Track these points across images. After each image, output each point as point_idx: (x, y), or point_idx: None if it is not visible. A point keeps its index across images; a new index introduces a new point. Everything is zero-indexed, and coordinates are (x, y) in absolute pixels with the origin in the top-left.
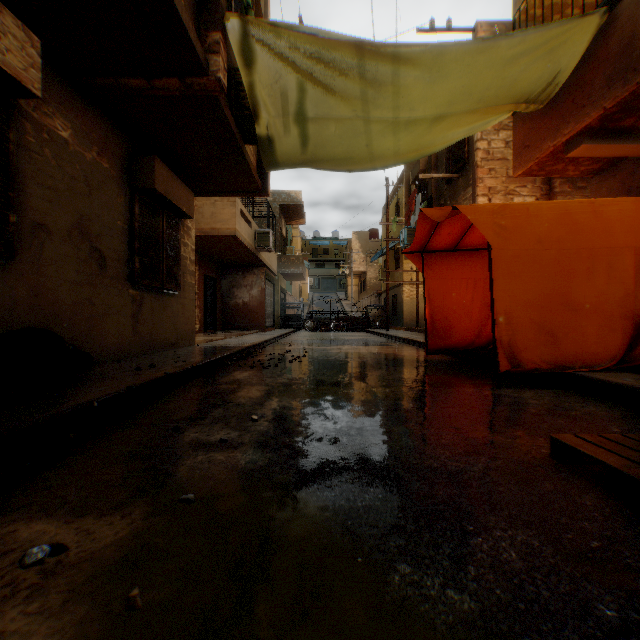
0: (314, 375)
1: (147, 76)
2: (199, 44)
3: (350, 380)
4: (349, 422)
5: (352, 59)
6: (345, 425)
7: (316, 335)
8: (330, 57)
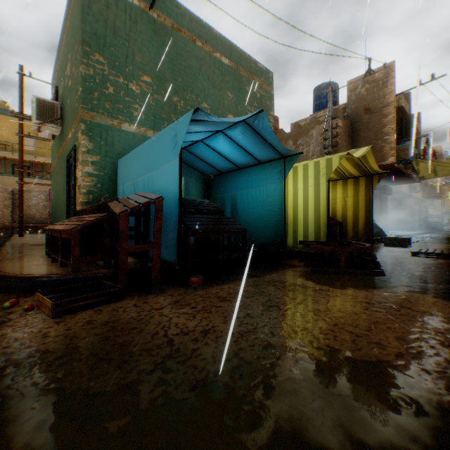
0: (437, 239)
1: (390, 176)
2: (405, 171)
3: (449, 240)
4: (441, 241)
5: (449, 161)
6: (440, 241)
7: (449, 233)
8: (442, 162)
